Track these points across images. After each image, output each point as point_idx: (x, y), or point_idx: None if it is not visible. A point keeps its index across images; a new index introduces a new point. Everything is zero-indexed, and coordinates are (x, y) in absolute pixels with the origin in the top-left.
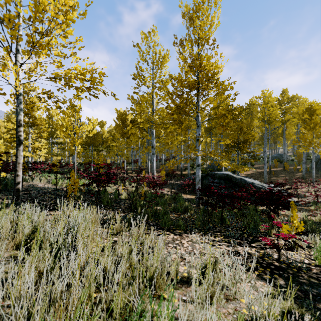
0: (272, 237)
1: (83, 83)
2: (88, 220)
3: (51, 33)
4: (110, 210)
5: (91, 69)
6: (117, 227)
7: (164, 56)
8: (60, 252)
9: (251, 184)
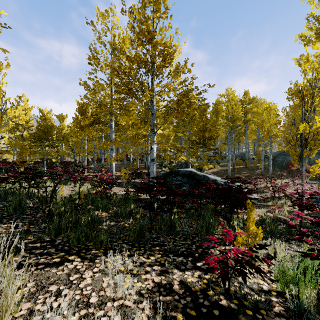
0: (226, 247)
1: None
2: None
3: None
4: (6, 223)
5: None
6: None
7: (123, 39)
8: None
9: (213, 181)
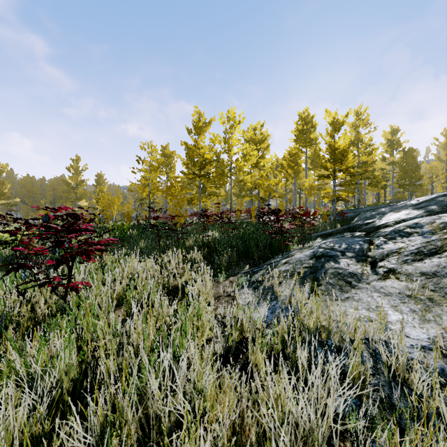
0: None
1: None
2: None
3: None
4: None
5: None
6: None
7: None
8: None
9: None
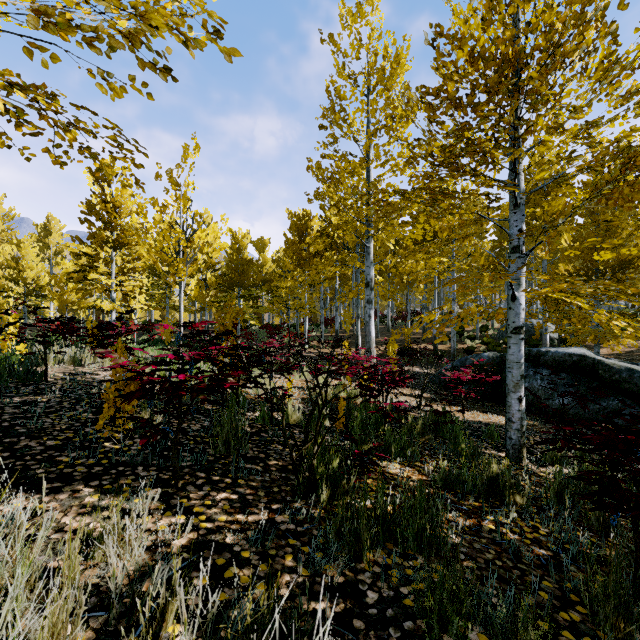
0: None
1: None
2: None
3: None
4: (220, 488)
5: None
6: None
7: (396, 55)
8: None
9: None
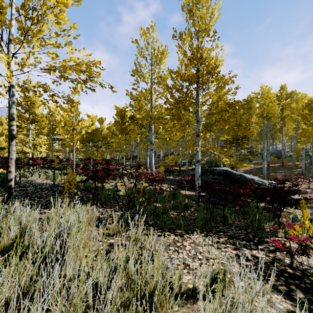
0: (278, 238)
1: (79, 74)
2: (82, 220)
3: (43, 19)
4: (107, 208)
5: (87, 61)
6: (114, 227)
7: (162, 52)
8: (47, 260)
9: (250, 180)
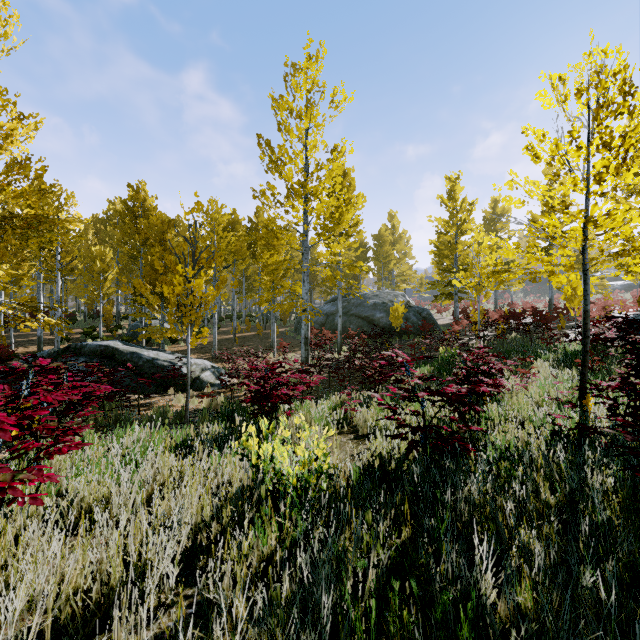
0: None
1: None
2: None
3: None
4: None
5: None
6: None
7: None
8: None
9: (149, 361)
